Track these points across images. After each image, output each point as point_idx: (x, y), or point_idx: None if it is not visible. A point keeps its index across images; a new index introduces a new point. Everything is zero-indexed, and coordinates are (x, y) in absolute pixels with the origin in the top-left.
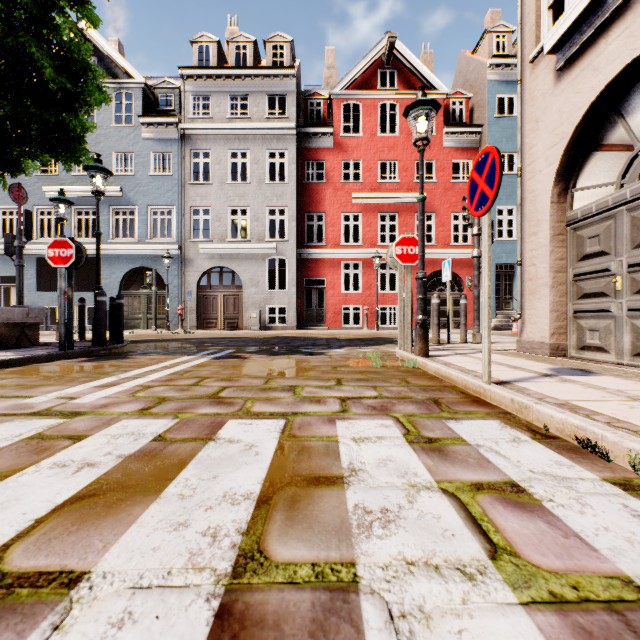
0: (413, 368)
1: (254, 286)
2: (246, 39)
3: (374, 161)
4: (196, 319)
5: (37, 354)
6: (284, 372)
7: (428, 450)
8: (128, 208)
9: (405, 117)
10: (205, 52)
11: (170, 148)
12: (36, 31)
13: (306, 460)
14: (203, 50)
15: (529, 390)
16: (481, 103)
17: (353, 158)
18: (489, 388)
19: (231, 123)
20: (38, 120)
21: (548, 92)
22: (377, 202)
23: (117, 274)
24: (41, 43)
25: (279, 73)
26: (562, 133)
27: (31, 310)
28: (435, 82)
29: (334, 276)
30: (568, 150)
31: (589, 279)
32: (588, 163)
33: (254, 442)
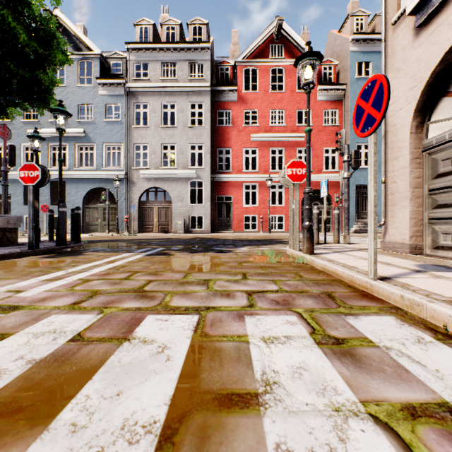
0: (302, 263)
1: (180, 201)
2: (174, 22)
3: (267, 110)
4: (138, 225)
5: (9, 252)
6: (200, 267)
7: (339, 354)
8: (89, 145)
9: (295, 67)
10: (144, 32)
11: (119, 101)
12: (13, 7)
13: (217, 368)
14: (143, 30)
15: (412, 286)
16: (345, 68)
17: (252, 108)
18: (376, 284)
19: (163, 83)
20: (16, 75)
21: (408, 46)
22: (269, 140)
23: (81, 192)
24: (16, 15)
25: (198, 46)
26: (420, 77)
27: (11, 218)
28: None
29: (238, 194)
30: (425, 91)
31: (442, 193)
32: (441, 101)
33: (167, 343)
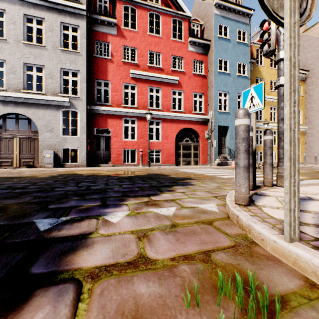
0: None
1: (49, 131)
2: None
3: (145, 50)
4: None
5: None
6: None
7: None
8: None
9: None
10: None
11: None
12: None
13: None
14: None
15: None
16: (209, 27)
17: (131, 45)
18: None
19: None
20: None
21: None
22: (147, 78)
23: None
24: None
25: None
26: None
27: None
28: (184, 7)
29: (117, 127)
30: None
31: None
32: None
33: None
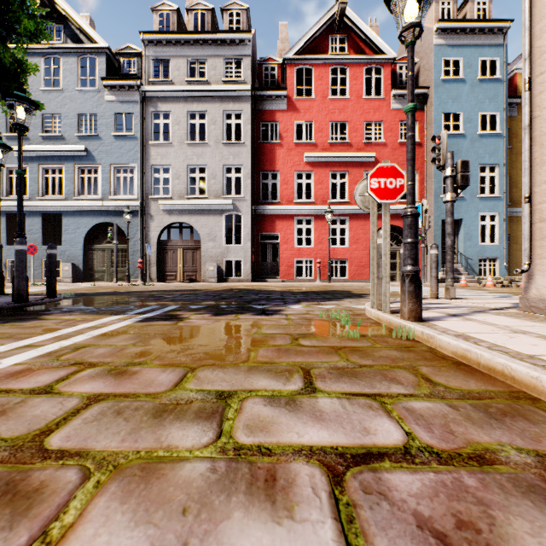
0: (407, 340)
1: (211, 240)
2: (204, 7)
3: (325, 122)
4: (157, 272)
5: None
6: (220, 350)
7: None
8: (92, 167)
9: (387, 3)
10: (165, 19)
11: (132, 109)
12: None
13: None
14: (164, 17)
15: None
16: (427, 67)
17: (305, 119)
18: None
19: (190, 86)
20: None
21: None
22: (328, 161)
23: (82, 229)
24: None
25: (235, 38)
26: None
27: None
28: (383, 47)
29: (287, 231)
30: None
31: None
32: None
33: None
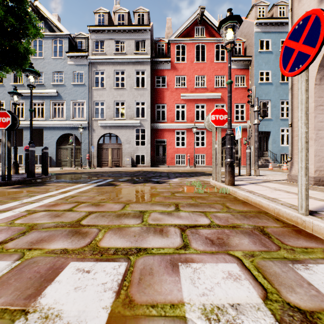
0: (226, 194)
1: (128, 143)
2: (124, 11)
3: (192, 76)
4: (97, 161)
5: None
6: (138, 197)
7: None
8: (60, 102)
9: (218, 30)
10: (102, 18)
11: (83, 69)
12: None
13: None
14: (101, 17)
15: None
16: (251, 44)
17: (181, 74)
18: (310, 220)
19: (115, 56)
20: None
21: None
22: (194, 98)
23: (54, 137)
24: None
25: (141, 28)
26: None
27: None
28: None
29: (171, 138)
30: None
31: None
32: None
33: (75, 321)
